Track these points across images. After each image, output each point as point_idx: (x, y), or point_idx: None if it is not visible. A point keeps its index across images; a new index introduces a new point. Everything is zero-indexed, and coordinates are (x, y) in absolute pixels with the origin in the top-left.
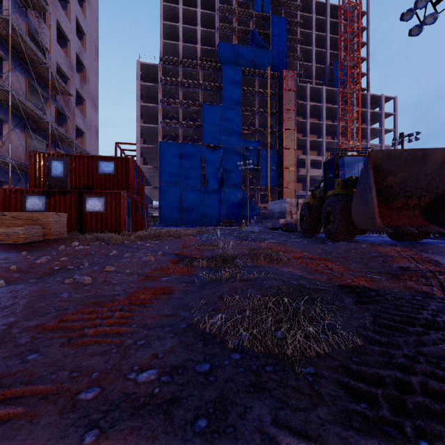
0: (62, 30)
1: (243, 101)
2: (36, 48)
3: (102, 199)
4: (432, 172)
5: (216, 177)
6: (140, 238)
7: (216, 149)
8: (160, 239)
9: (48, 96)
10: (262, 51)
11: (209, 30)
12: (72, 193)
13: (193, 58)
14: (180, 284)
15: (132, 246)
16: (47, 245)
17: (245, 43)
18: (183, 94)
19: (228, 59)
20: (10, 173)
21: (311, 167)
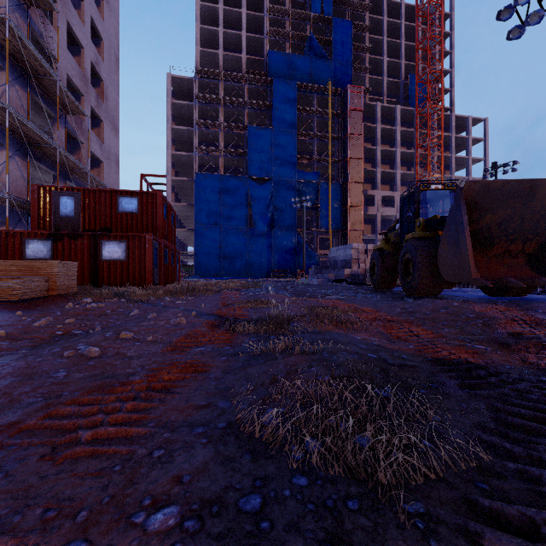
0: (73, 34)
1: (298, 123)
2: (40, 55)
3: (122, 245)
4: (542, 210)
5: (265, 217)
6: (170, 293)
7: (265, 183)
8: (196, 294)
9: (56, 116)
10: (322, 62)
11: (257, 36)
12: (85, 237)
13: (237, 70)
14: (219, 358)
15: (159, 304)
16: (51, 303)
17: (300, 52)
18: (224, 114)
19: (280, 71)
20: (7, 211)
21: (382, 205)
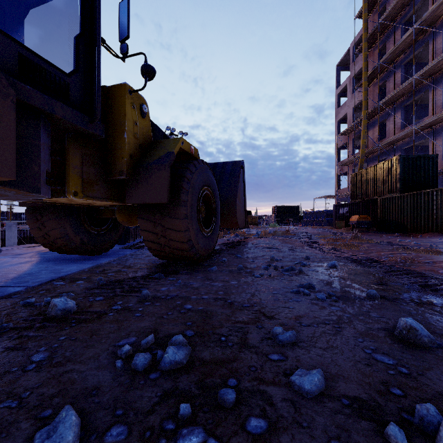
0: None
1: None
2: None
3: None
4: None
5: None
6: None
7: None
8: None
9: None
10: None
11: None
12: None
13: None
14: None
15: None
16: None
17: None
18: None
19: None
20: None
21: None
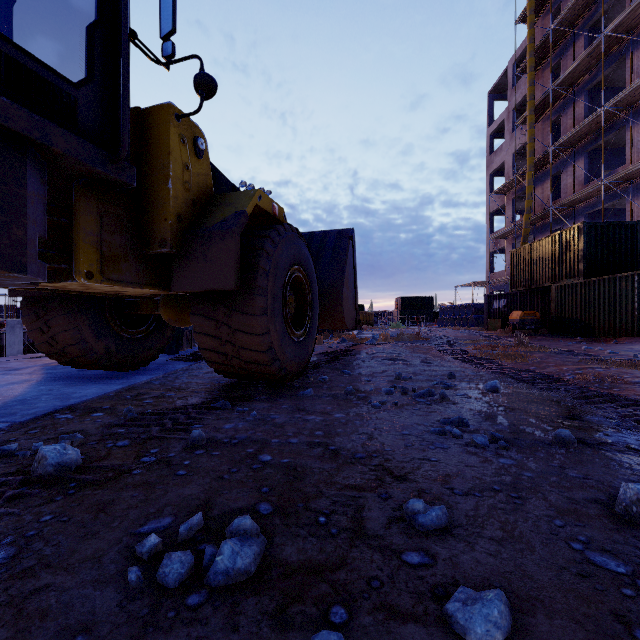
0: None
1: None
2: None
3: None
4: None
5: None
6: None
7: None
8: None
9: None
10: None
11: None
12: None
13: None
14: None
15: None
16: None
17: None
18: None
19: None
20: None
21: None
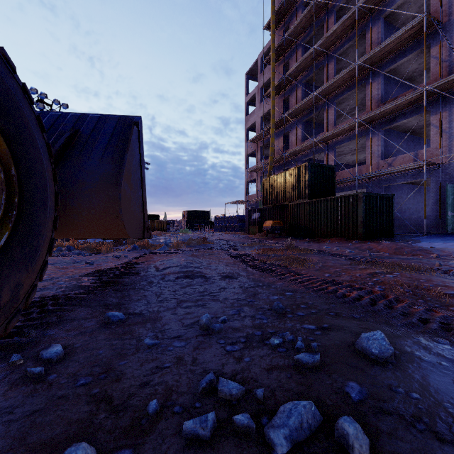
0: None
1: None
2: None
3: None
4: None
5: None
6: None
7: None
8: None
9: None
10: None
11: None
12: None
13: None
14: None
15: None
16: None
17: None
18: None
19: None
20: None
21: None
